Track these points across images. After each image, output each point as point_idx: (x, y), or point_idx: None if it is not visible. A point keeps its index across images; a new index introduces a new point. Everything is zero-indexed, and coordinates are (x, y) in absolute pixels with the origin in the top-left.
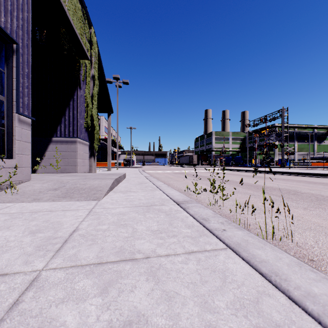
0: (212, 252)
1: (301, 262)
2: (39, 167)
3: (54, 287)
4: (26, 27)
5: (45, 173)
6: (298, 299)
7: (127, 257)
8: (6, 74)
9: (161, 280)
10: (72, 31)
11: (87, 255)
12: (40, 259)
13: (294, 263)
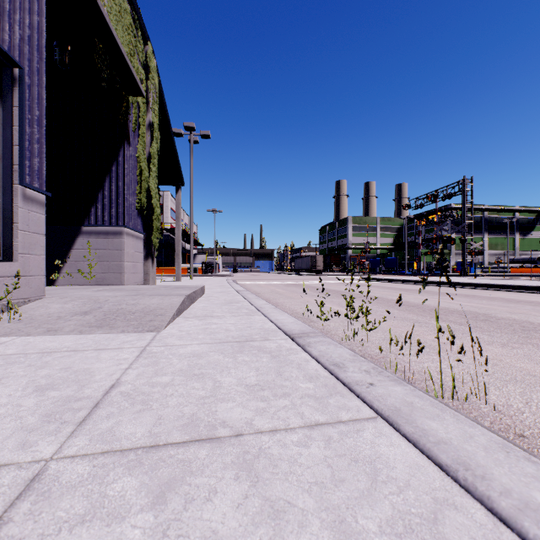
0: (351, 424)
1: (507, 443)
2: (60, 275)
3: (68, 492)
4: (36, 41)
5: (70, 285)
6: (508, 515)
7: (203, 434)
8: (3, 118)
9: (262, 478)
10: (115, 47)
11: (133, 431)
12: (48, 439)
13: (497, 445)
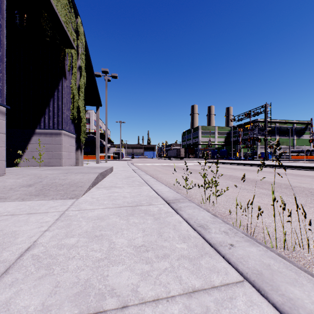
0: (224, 291)
1: None
2: (21, 160)
3: None
4: None
5: (28, 166)
6: None
7: (92, 307)
8: None
9: None
10: (55, 16)
11: (28, 303)
12: None
13: None
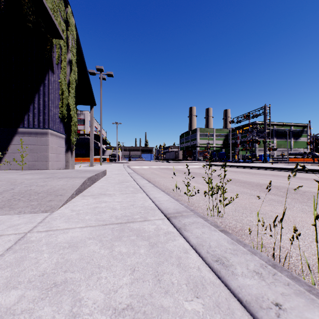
0: None
1: None
2: (1, 163)
3: None
4: None
5: (9, 170)
6: None
7: None
8: None
9: None
10: None
11: None
12: None
13: None
